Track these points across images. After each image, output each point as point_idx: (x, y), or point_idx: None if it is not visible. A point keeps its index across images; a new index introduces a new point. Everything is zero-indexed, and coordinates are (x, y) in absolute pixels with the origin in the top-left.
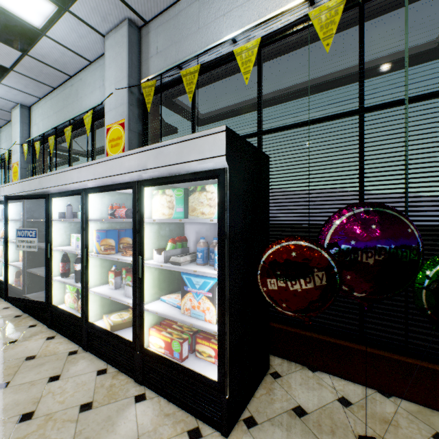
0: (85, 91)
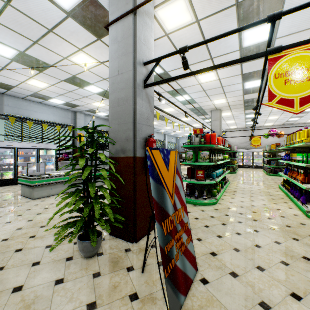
0: None
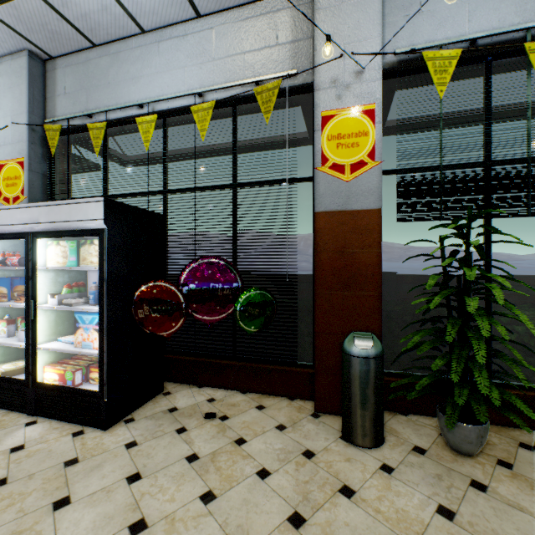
0: None
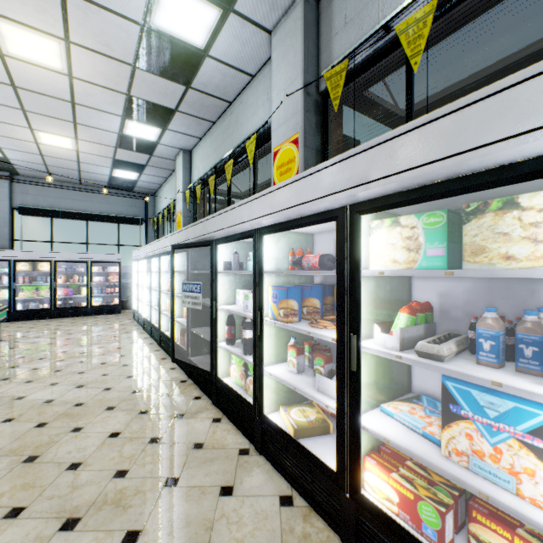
0: (246, 115)
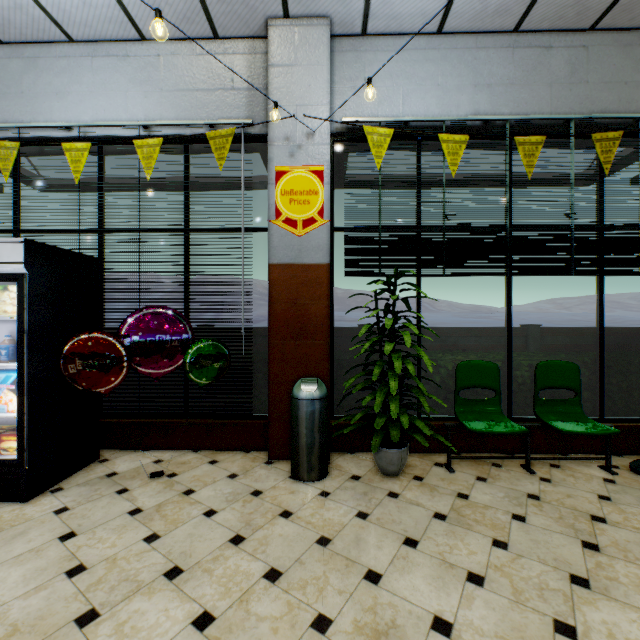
0: None
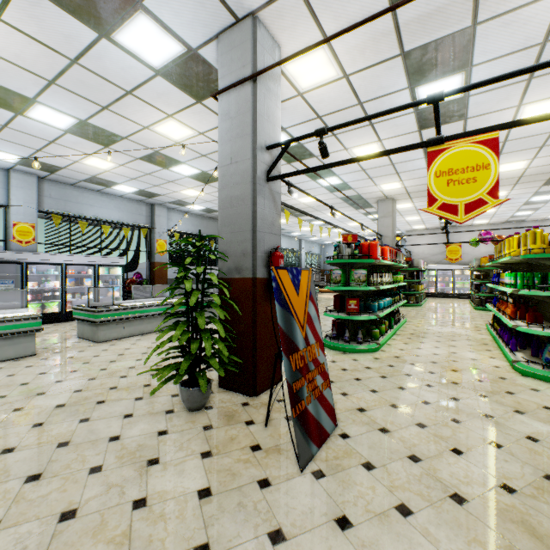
0: None
